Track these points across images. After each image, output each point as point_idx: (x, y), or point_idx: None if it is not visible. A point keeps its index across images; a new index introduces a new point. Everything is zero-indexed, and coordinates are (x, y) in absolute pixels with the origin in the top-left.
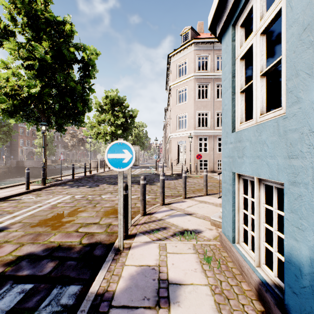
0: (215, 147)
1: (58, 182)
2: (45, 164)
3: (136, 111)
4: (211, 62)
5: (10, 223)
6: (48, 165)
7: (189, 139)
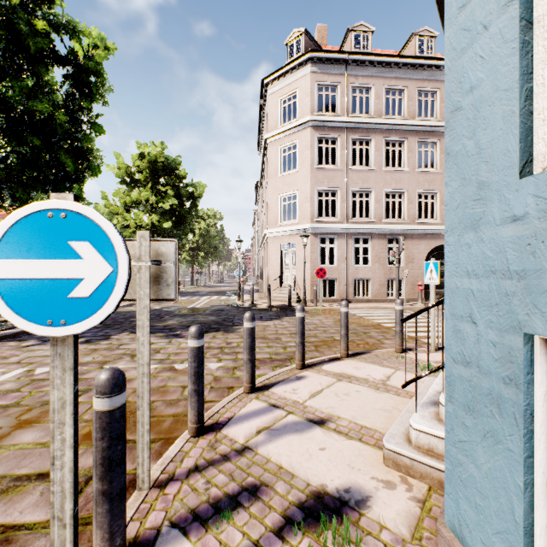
0: (349, 255)
1: (15, 330)
2: None
3: (202, 186)
4: (342, 98)
5: None
6: None
7: (303, 239)
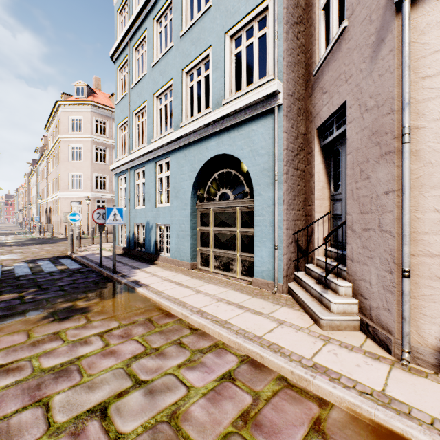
0: None
1: None
2: None
3: None
4: (109, 129)
5: None
6: None
7: (87, 201)
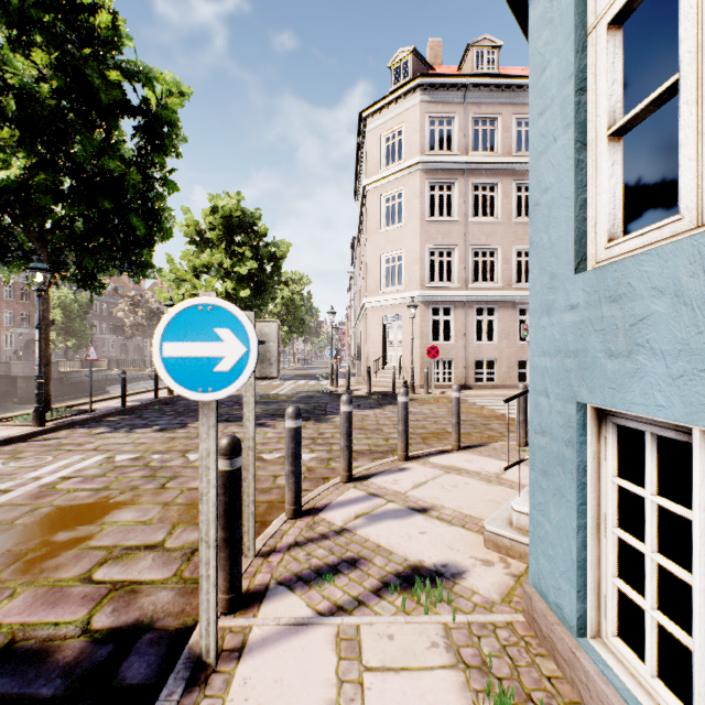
0: (470, 330)
1: (82, 416)
2: (46, 370)
3: (285, 245)
4: (460, 132)
5: None
6: (72, 373)
7: (410, 310)
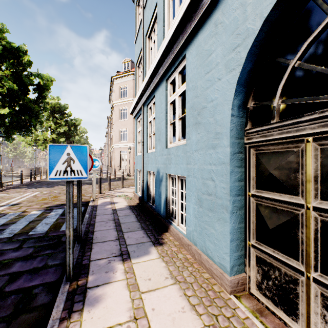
0: None
1: (11, 186)
2: None
3: (79, 120)
4: None
5: (18, 202)
6: None
7: (129, 150)
